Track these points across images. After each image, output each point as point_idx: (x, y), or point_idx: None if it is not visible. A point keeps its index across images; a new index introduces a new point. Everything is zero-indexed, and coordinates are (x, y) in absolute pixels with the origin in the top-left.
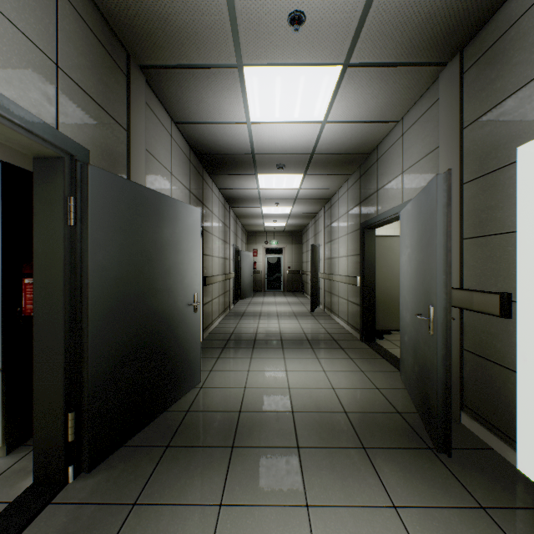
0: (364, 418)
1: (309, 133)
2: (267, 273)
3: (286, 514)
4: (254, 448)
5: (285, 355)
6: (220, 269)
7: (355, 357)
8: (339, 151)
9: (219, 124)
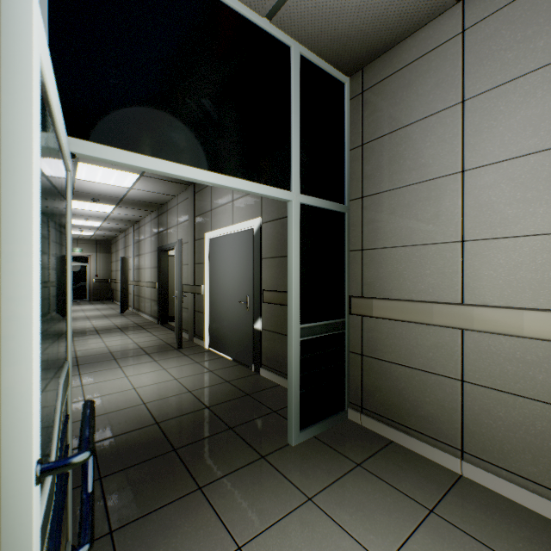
0: (151, 348)
1: (120, 190)
2: None
3: (112, 370)
4: (91, 363)
5: (102, 336)
6: None
7: (153, 331)
8: (142, 200)
9: None
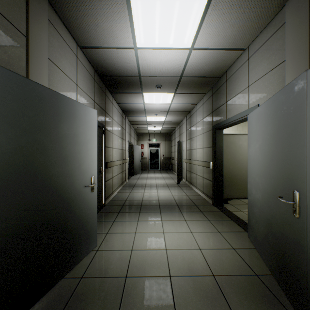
0: (230, 282)
1: (179, 58)
2: (150, 158)
3: None
4: None
5: (162, 218)
6: (119, 157)
7: (212, 219)
8: (199, 74)
9: (114, 49)
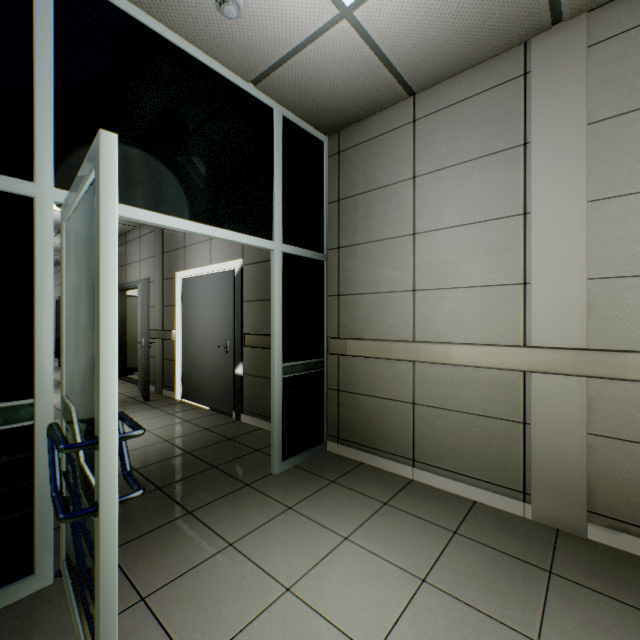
0: None
1: None
2: None
3: None
4: None
5: None
6: None
7: None
8: None
9: None
